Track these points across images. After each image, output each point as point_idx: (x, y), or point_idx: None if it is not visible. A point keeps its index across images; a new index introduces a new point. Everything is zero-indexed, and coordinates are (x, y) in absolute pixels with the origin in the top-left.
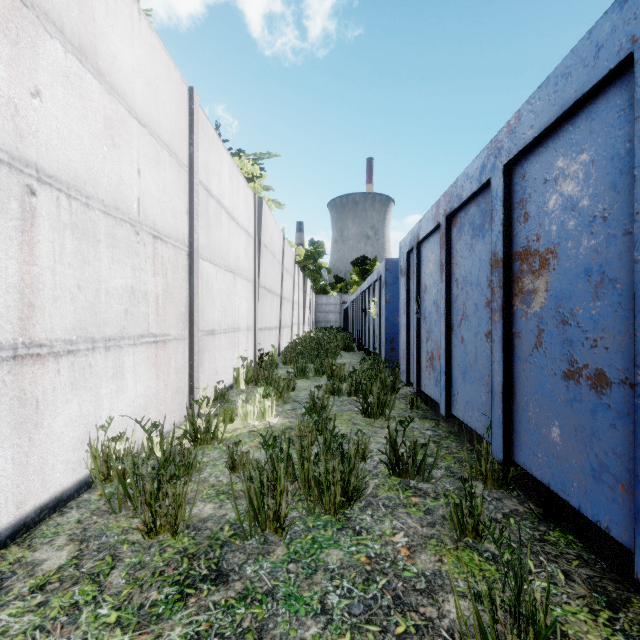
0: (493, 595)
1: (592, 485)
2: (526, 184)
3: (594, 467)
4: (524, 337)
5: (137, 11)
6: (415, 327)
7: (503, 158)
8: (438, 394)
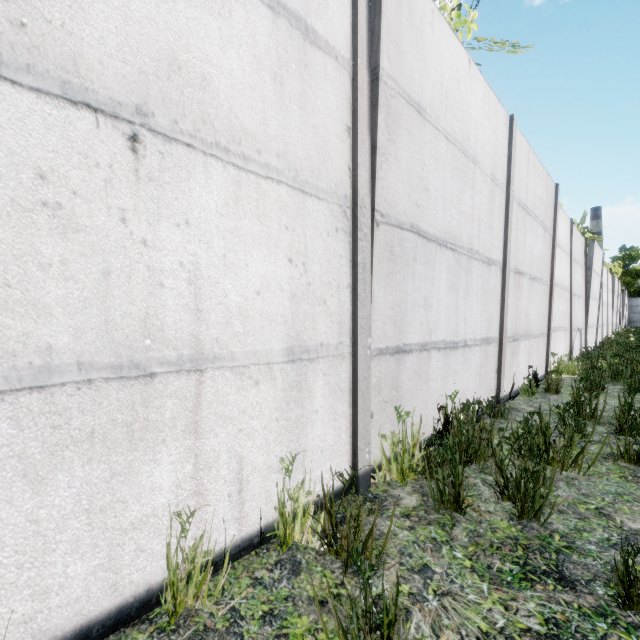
0: None
1: None
2: None
3: None
4: None
5: (605, 269)
6: None
7: None
8: None
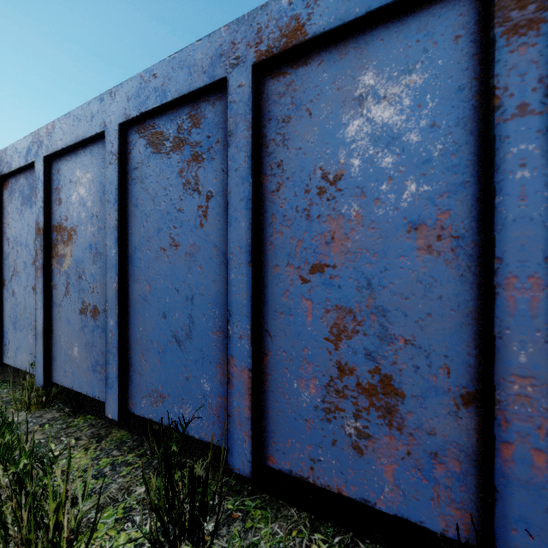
0: None
1: (93, 376)
2: (60, 178)
3: (93, 364)
4: (59, 288)
5: None
6: None
7: (44, 151)
8: None
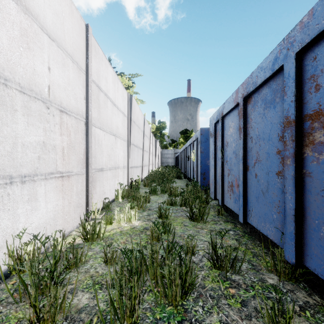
0: None
1: None
2: (317, 63)
3: None
4: (315, 176)
5: None
6: (220, 167)
7: (295, 48)
8: (236, 208)
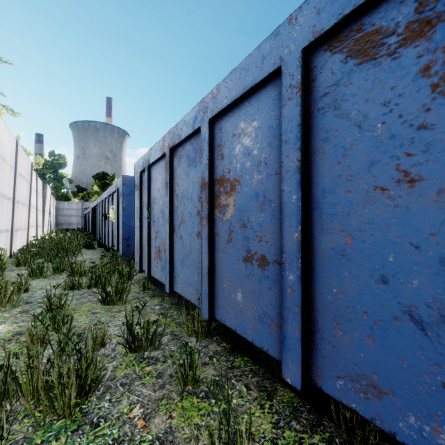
0: (214, 440)
1: (259, 326)
2: (222, 135)
3: (260, 315)
4: (221, 235)
5: None
6: (147, 229)
7: (209, 114)
8: (164, 277)
